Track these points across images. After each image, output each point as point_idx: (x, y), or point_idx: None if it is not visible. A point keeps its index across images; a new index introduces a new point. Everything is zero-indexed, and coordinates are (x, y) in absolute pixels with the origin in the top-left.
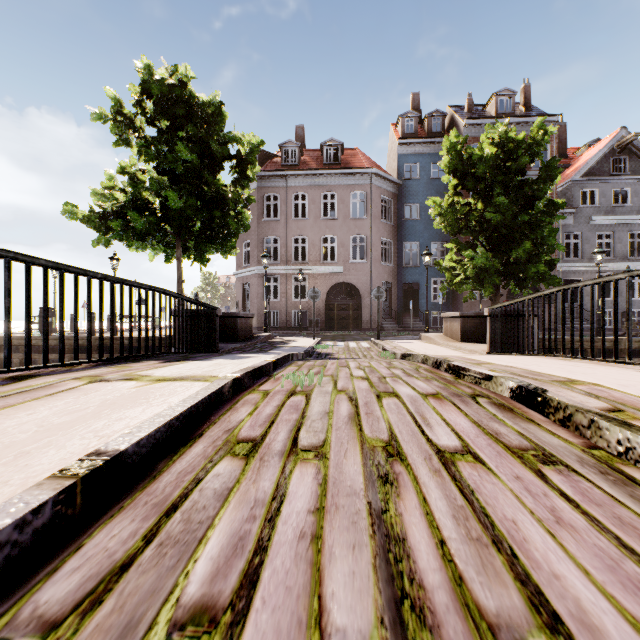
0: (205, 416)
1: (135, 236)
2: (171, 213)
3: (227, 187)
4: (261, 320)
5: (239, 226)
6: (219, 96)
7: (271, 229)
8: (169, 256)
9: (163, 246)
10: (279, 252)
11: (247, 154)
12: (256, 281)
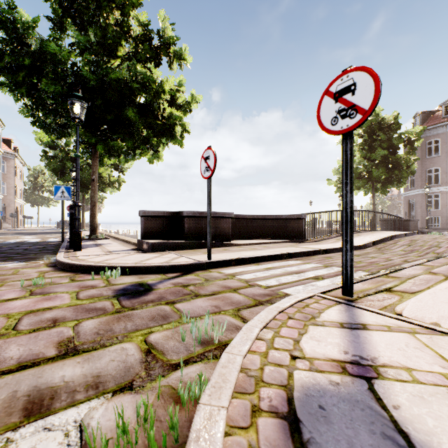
0: (412, 235)
1: (355, 188)
2: (372, 177)
3: (401, 157)
4: (423, 223)
5: (408, 172)
6: (396, 113)
7: (432, 163)
8: (366, 192)
9: (363, 188)
10: (439, 177)
11: (414, 137)
12: (419, 198)
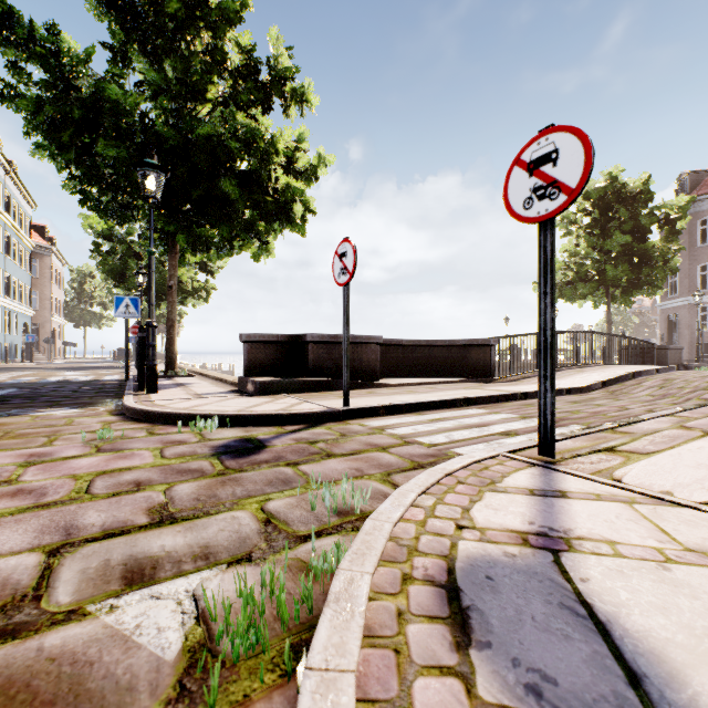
0: (669, 371)
1: (579, 297)
2: (607, 278)
3: (654, 245)
4: (692, 352)
5: (665, 271)
6: (646, 175)
7: (707, 255)
8: (596, 303)
9: (592, 297)
10: None
11: (675, 214)
12: (685, 312)
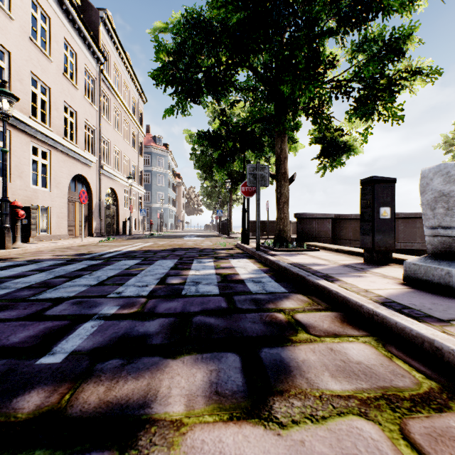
0: None
1: None
2: None
3: None
4: None
5: None
6: None
7: None
8: None
9: None
10: None
11: None
12: None
